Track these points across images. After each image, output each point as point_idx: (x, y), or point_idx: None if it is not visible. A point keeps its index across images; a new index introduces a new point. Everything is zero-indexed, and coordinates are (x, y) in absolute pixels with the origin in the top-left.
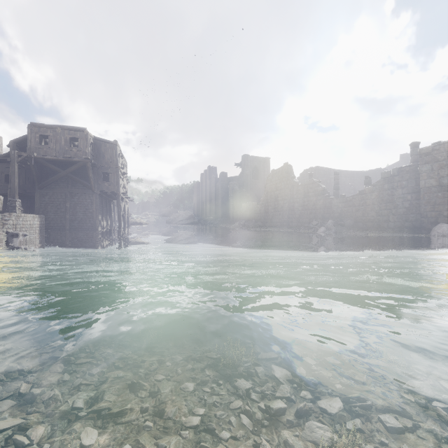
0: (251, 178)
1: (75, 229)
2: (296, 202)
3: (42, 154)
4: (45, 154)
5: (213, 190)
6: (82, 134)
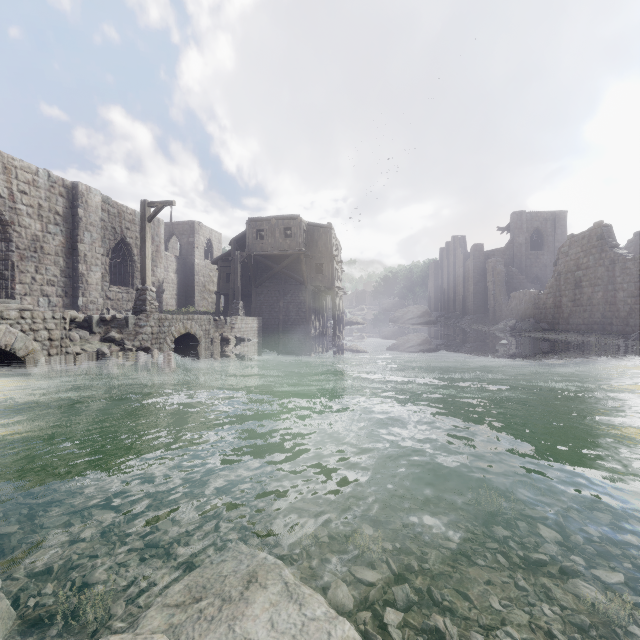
0: (528, 249)
1: (288, 332)
2: (620, 290)
3: (258, 250)
4: (261, 250)
5: (459, 271)
6: (296, 222)
